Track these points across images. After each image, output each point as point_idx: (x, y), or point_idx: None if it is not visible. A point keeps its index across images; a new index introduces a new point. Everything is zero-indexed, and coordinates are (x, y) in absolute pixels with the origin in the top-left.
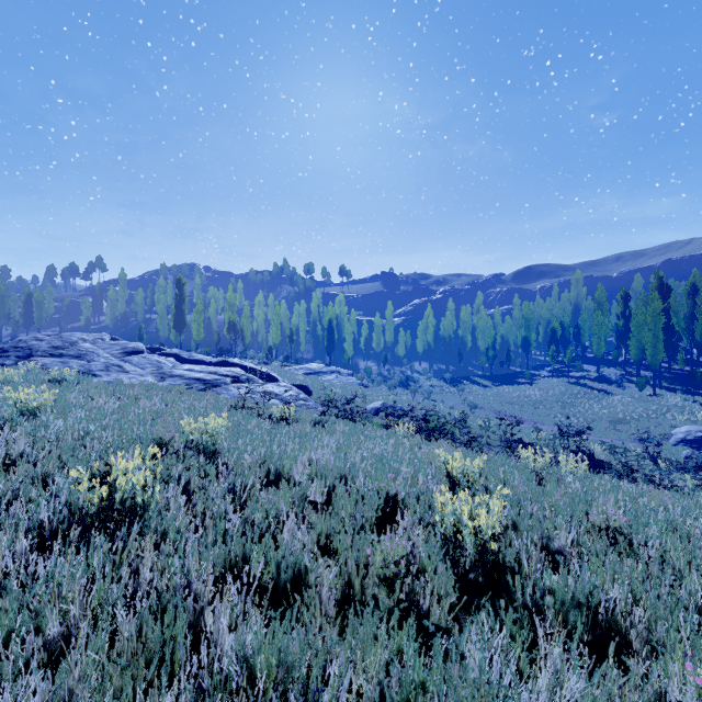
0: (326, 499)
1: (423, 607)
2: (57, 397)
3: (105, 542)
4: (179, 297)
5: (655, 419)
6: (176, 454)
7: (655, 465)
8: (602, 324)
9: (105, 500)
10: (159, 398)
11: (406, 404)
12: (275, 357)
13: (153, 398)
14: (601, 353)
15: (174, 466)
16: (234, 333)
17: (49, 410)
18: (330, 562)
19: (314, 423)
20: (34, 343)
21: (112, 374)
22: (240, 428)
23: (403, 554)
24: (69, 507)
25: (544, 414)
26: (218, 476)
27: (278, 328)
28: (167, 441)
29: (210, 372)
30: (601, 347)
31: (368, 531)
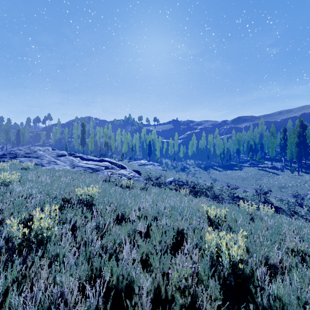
0: (146, 230)
1: (203, 308)
2: (22, 176)
3: (18, 265)
4: (83, 131)
5: (300, 186)
6: (73, 206)
7: (308, 211)
8: (274, 142)
9: (25, 236)
10: (70, 177)
11: (184, 179)
12: (125, 157)
13: (67, 177)
14: (273, 156)
15: (70, 213)
16: (107, 147)
17: (16, 183)
18: (147, 276)
19: (142, 189)
20: (18, 151)
21: (51, 165)
22: (106, 191)
23: (189, 272)
24: (8, 238)
25: (247, 183)
26: (93, 217)
27: (126, 145)
28: (69, 199)
29: (95, 164)
30: (273, 153)
31: (168, 254)
